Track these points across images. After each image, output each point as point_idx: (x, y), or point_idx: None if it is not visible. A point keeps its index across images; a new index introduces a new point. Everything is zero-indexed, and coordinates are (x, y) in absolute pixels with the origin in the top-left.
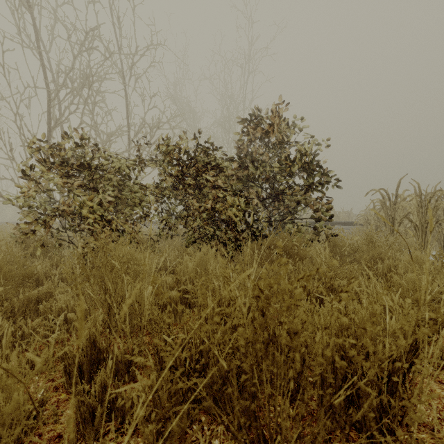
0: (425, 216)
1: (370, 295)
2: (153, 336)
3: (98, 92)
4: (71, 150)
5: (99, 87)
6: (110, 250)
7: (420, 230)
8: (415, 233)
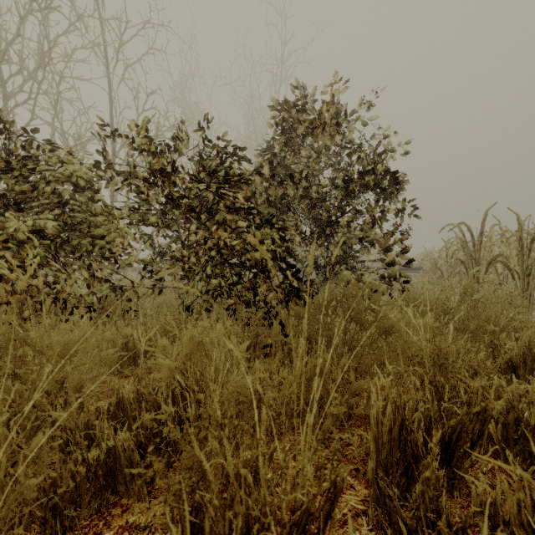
0: (527, 259)
1: None
2: None
3: (62, 75)
4: None
5: (64, 69)
6: None
7: (521, 279)
8: (515, 283)
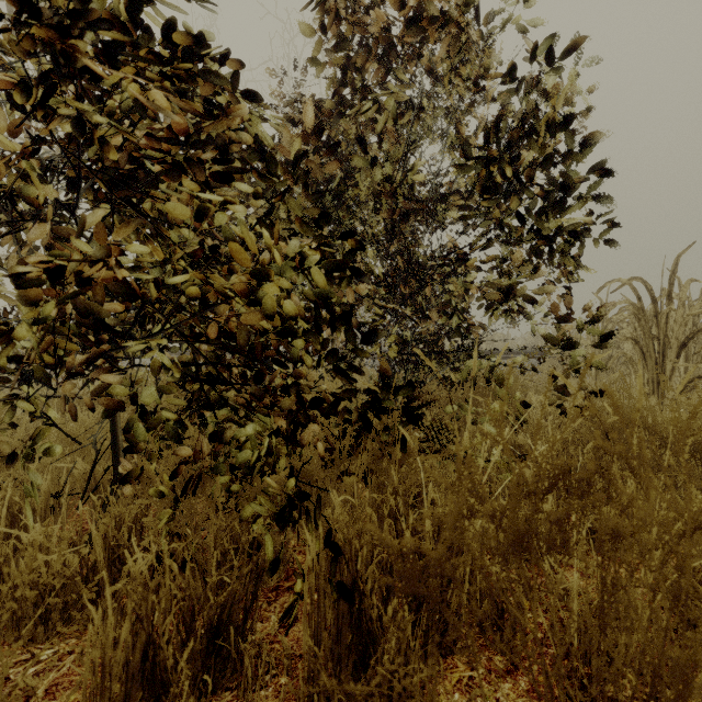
0: None
1: None
2: None
3: None
4: None
5: None
6: None
7: None
8: None
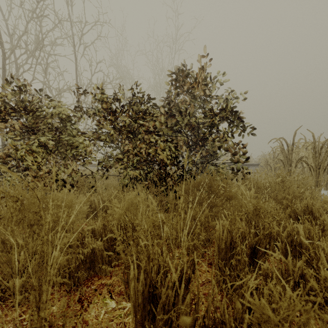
0: (318, 159)
1: (313, 244)
2: (70, 299)
3: (49, 54)
4: (10, 96)
5: (50, 50)
6: (18, 198)
7: (315, 171)
8: (311, 173)
